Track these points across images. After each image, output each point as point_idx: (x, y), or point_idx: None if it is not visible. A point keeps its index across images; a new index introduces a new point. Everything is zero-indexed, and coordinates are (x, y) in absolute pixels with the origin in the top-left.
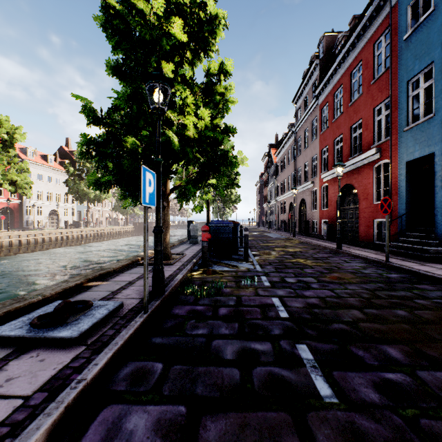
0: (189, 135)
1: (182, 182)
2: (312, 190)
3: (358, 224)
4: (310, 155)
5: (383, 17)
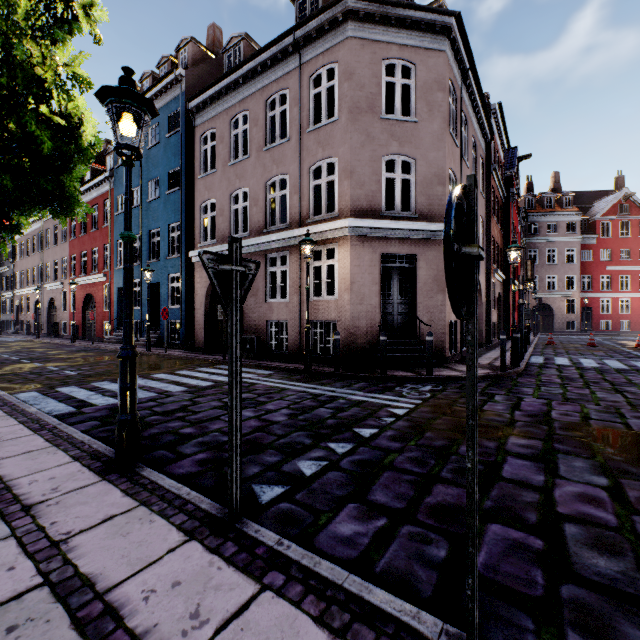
0: None
1: None
2: (63, 291)
3: (97, 325)
4: (61, 254)
5: (108, 189)
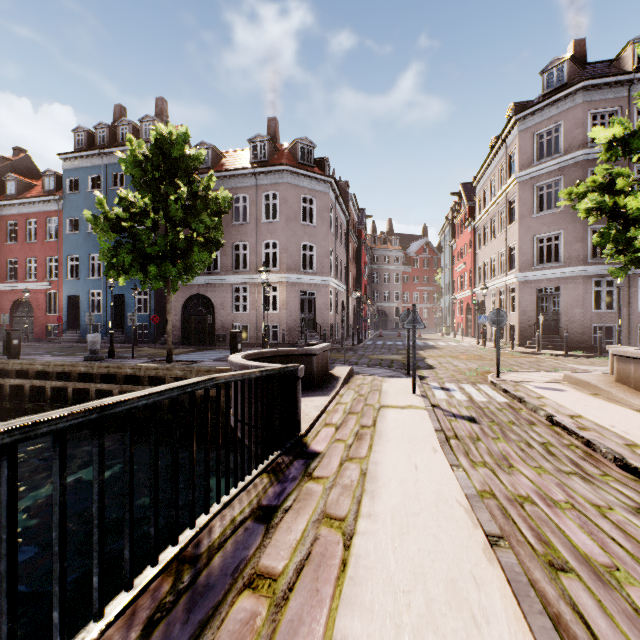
0: None
1: None
2: None
3: (35, 327)
4: None
5: (54, 209)
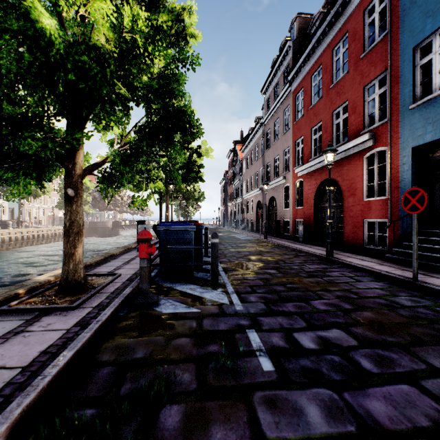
0: (101, 46)
1: (109, 157)
2: (284, 187)
3: (343, 224)
4: (281, 148)
5: None
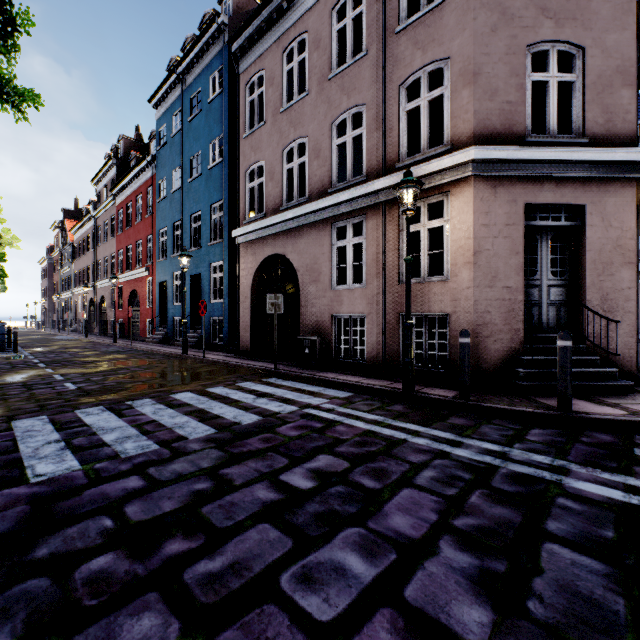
0: None
1: None
2: (112, 289)
3: (140, 323)
4: (110, 251)
5: (151, 175)
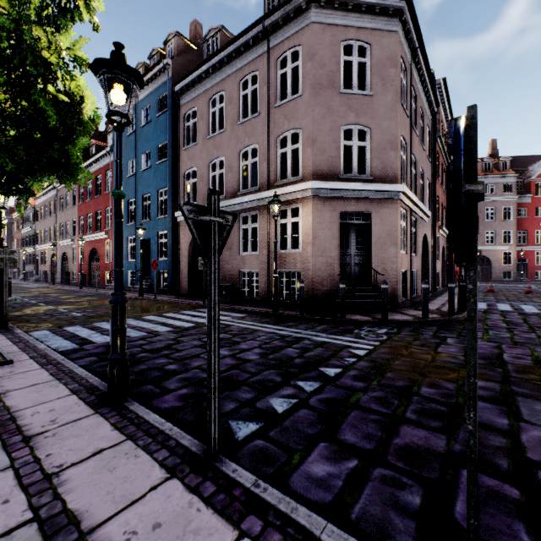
0: None
1: None
2: (73, 247)
3: (100, 274)
4: (71, 216)
5: (109, 162)
